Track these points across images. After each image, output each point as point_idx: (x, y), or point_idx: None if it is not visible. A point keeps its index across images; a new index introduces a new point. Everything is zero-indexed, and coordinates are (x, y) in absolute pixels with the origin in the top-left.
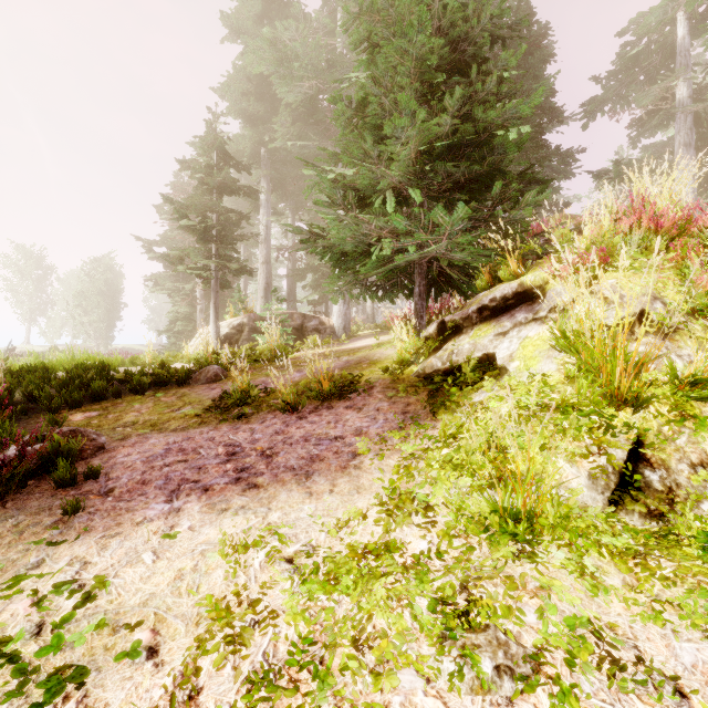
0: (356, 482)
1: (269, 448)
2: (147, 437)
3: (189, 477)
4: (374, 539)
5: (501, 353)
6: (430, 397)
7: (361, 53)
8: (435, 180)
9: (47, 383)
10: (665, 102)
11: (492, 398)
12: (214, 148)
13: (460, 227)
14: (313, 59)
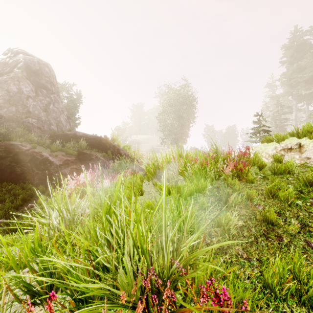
0: None
1: None
2: None
3: None
4: None
5: None
6: None
7: None
8: None
9: None
10: None
11: None
12: (279, 106)
13: None
14: (312, 70)
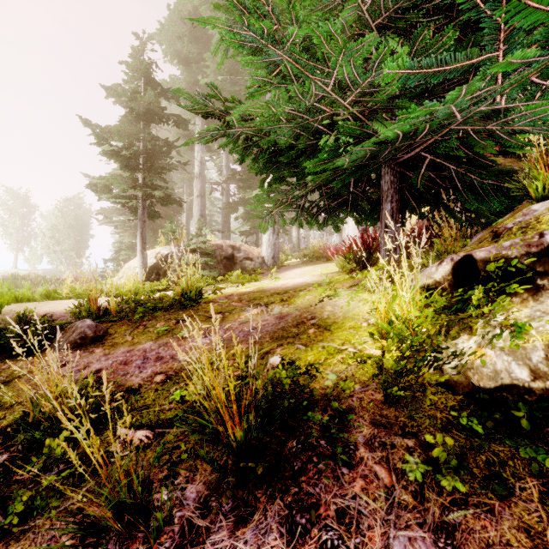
0: None
1: None
2: None
3: None
4: None
5: None
6: None
7: None
8: None
9: None
10: None
11: None
12: (140, 74)
13: None
14: None
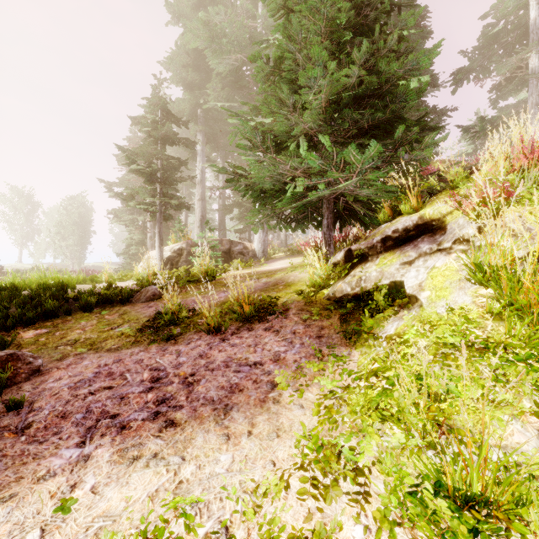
0: (275, 422)
1: (191, 374)
2: (83, 358)
3: (109, 409)
4: (298, 517)
5: (410, 282)
6: (342, 321)
7: (277, 20)
8: (342, 126)
9: (13, 300)
10: (520, 70)
11: (414, 334)
12: (158, 107)
13: (370, 165)
14: (238, 36)
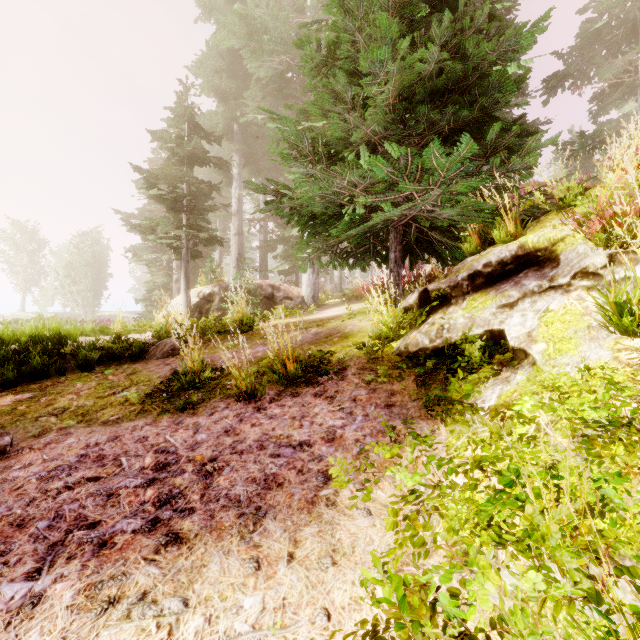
0: (330, 538)
1: (212, 459)
2: (68, 434)
3: (89, 514)
4: None
5: (513, 330)
6: (420, 385)
7: None
8: (416, 130)
9: None
10: (628, 75)
11: (535, 406)
12: (184, 119)
13: (458, 171)
14: (283, 33)
